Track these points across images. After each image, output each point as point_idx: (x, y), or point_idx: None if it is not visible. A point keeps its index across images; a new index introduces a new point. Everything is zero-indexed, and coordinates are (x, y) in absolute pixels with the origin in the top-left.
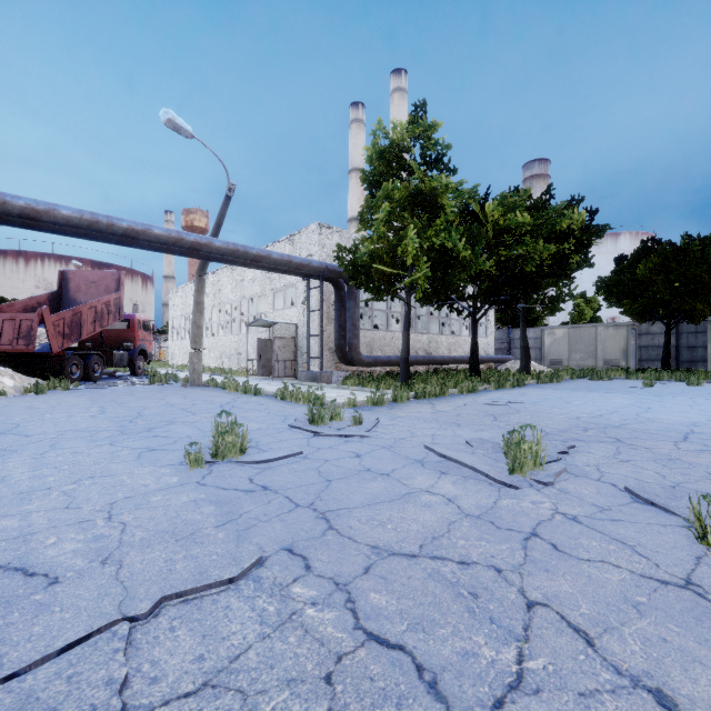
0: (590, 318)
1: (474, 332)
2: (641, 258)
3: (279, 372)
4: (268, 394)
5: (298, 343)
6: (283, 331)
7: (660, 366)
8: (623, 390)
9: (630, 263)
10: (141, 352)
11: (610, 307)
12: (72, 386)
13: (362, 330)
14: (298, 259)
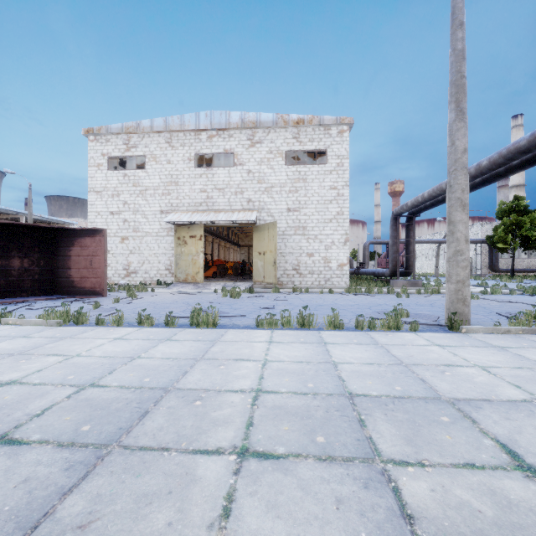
0: None
1: None
2: None
3: None
4: None
5: (472, 264)
6: None
7: None
8: None
9: None
10: None
11: None
12: None
13: (503, 259)
14: (472, 240)
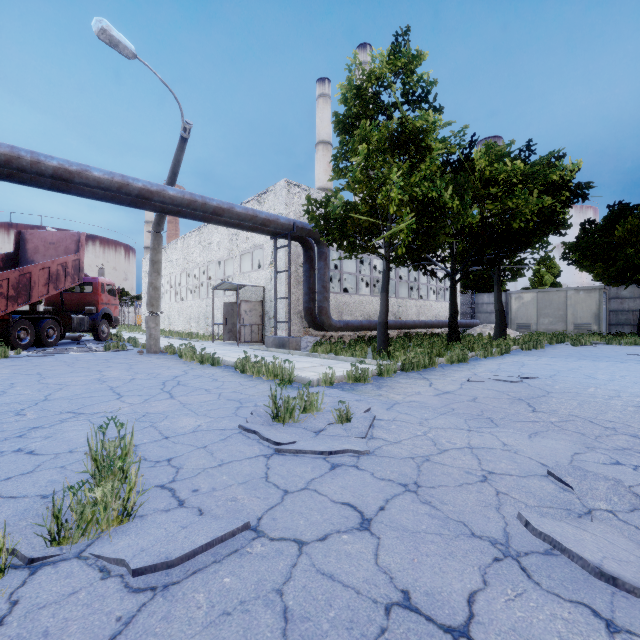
0: (550, 283)
1: (454, 295)
2: (617, 220)
3: (245, 337)
4: (227, 365)
5: (265, 307)
6: (250, 294)
7: (630, 330)
8: (628, 358)
9: (603, 226)
10: (106, 316)
11: (584, 270)
12: (14, 353)
13: (332, 293)
14: (264, 214)
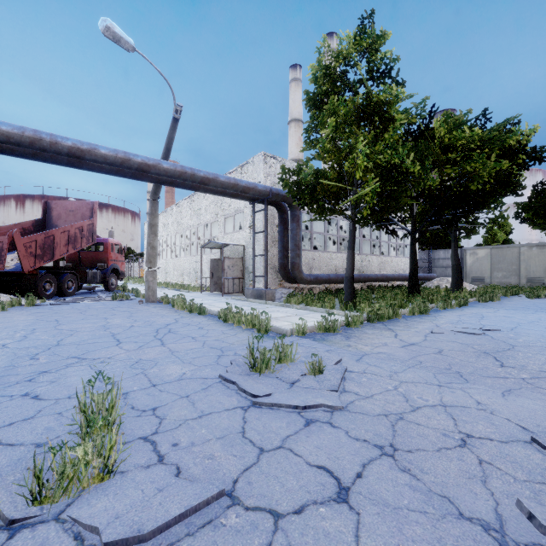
0: (503, 240)
1: (414, 251)
2: None
3: (228, 289)
4: (212, 314)
5: (245, 263)
6: (233, 252)
7: None
8: None
9: None
10: (114, 271)
11: (537, 228)
12: (40, 301)
13: (303, 251)
14: (244, 182)
